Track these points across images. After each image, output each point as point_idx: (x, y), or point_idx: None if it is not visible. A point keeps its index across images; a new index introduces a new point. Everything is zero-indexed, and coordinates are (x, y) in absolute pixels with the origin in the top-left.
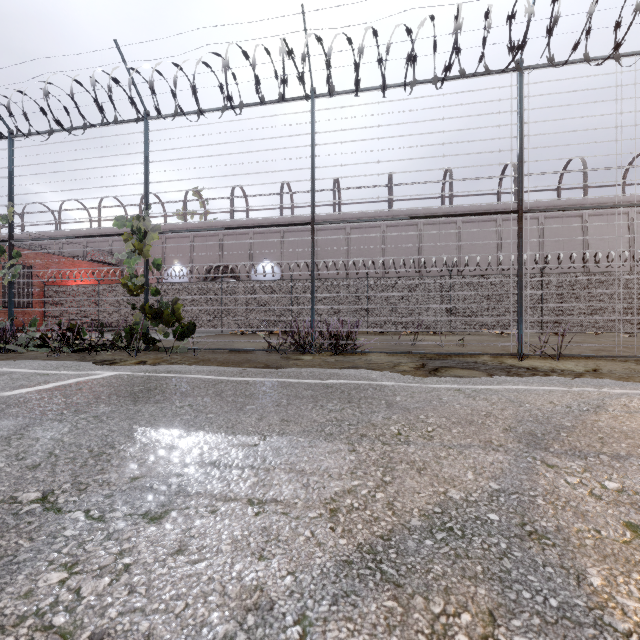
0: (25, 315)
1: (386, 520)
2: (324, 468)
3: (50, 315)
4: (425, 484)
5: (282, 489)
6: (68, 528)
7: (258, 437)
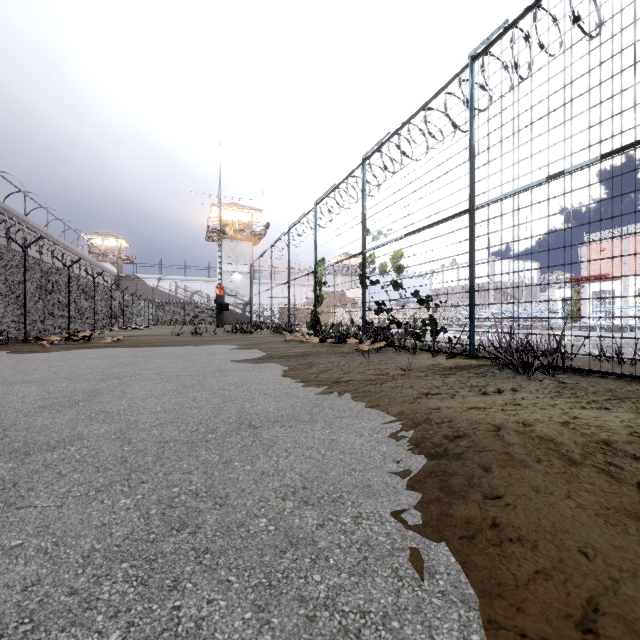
0: None
1: None
2: None
3: None
4: None
5: None
6: None
7: None
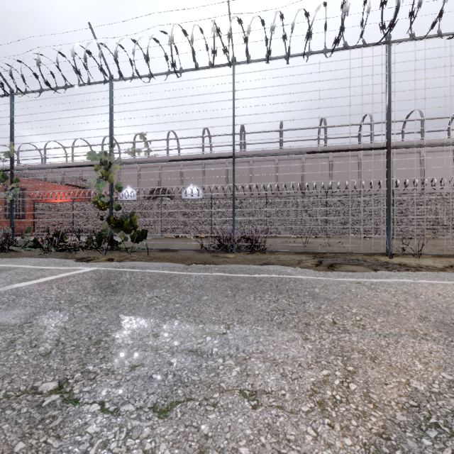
0: (20, 224)
1: (373, 415)
2: (291, 357)
3: (38, 224)
4: (386, 374)
5: (265, 379)
6: (90, 424)
7: (223, 326)
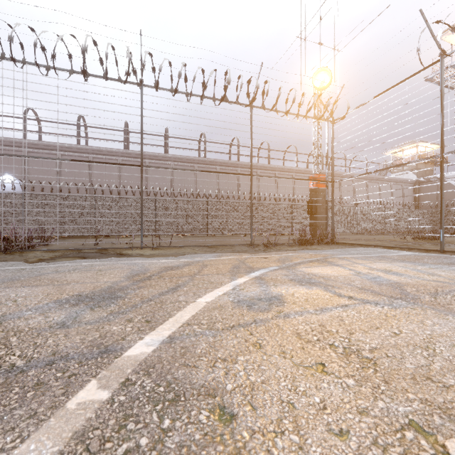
0: None
1: None
2: None
3: None
4: None
5: None
6: None
7: None
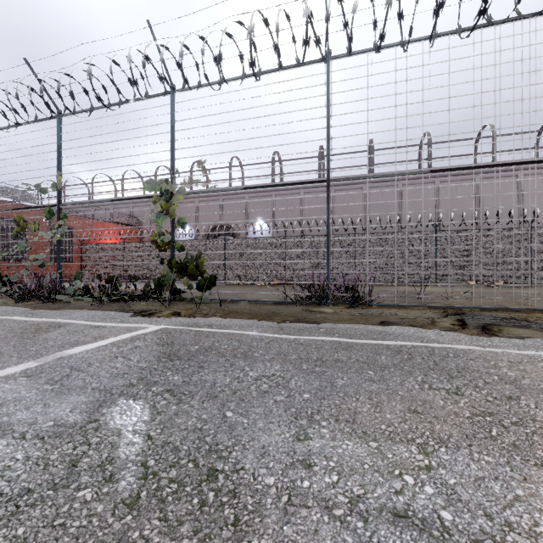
0: (67, 268)
1: None
2: None
3: (86, 268)
4: None
5: None
6: None
7: (414, 448)
